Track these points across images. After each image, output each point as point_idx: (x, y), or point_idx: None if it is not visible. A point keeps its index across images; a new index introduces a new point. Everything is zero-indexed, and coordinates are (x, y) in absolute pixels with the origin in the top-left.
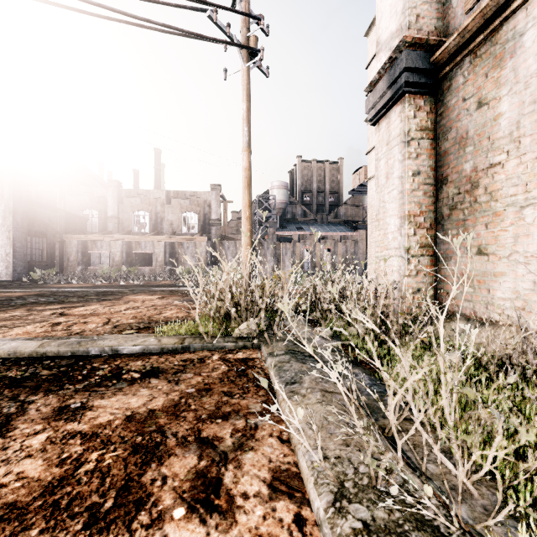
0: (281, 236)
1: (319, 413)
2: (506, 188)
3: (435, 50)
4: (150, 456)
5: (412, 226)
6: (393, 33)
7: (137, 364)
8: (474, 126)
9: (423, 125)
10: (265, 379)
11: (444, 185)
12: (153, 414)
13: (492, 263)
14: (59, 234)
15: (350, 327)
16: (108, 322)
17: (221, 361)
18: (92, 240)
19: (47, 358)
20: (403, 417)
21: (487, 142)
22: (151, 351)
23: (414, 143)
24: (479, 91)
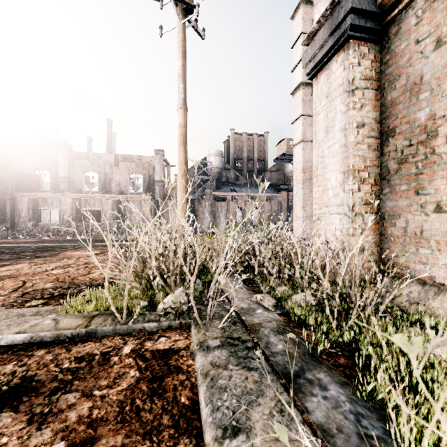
0: (217, 195)
1: None
2: None
3: None
4: None
5: (356, 182)
6: None
7: (3, 371)
8: (431, 69)
9: (367, 74)
10: None
11: (390, 137)
12: None
13: None
14: (9, 192)
15: (295, 294)
16: (19, 288)
17: (132, 357)
18: (43, 198)
19: None
20: None
21: None
22: (41, 339)
23: (358, 93)
24: (438, 29)
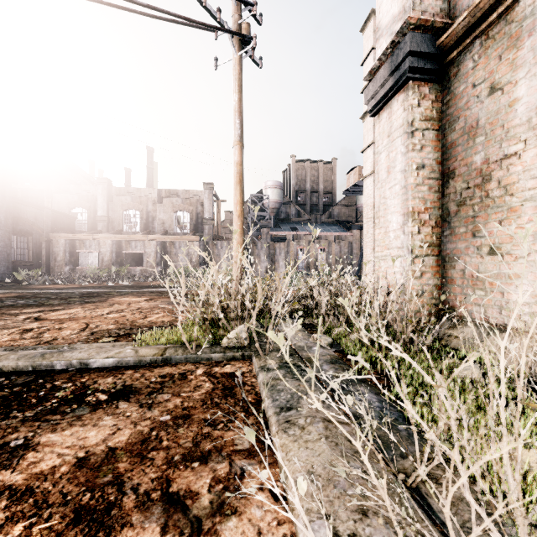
0: (275, 235)
1: (322, 455)
2: (523, 181)
3: (440, 34)
4: (95, 529)
5: (416, 224)
6: (396, 17)
7: (106, 382)
8: (485, 114)
9: (428, 115)
10: (251, 429)
11: (451, 179)
12: (113, 456)
13: (507, 263)
14: (45, 233)
15: (350, 334)
16: (86, 328)
17: (205, 376)
18: (80, 239)
19: (2, 375)
20: (432, 465)
21: (500, 130)
22: (126, 364)
23: (418, 134)
24: (491, 76)
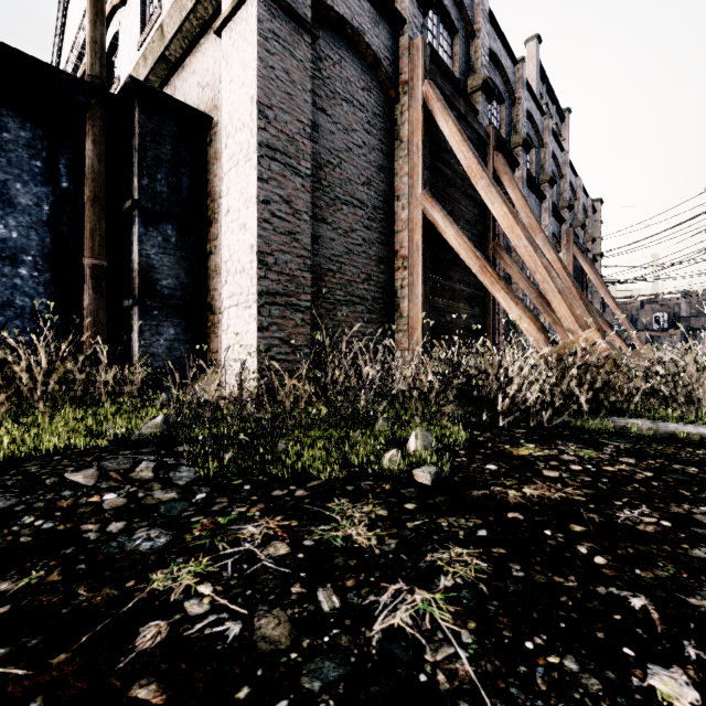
0: None
1: None
2: None
3: None
4: None
5: None
6: None
7: None
8: None
9: None
10: None
11: None
12: None
13: None
14: None
15: None
16: None
17: None
18: None
19: None
20: None
21: None
22: None
23: None
24: None
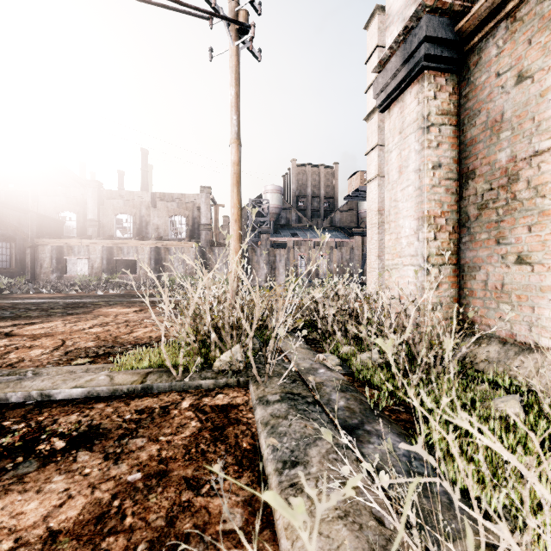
0: (275, 242)
1: (343, 550)
2: None
3: (459, 19)
4: None
5: (432, 230)
6: (408, 0)
7: (69, 420)
8: (512, 106)
9: (445, 108)
10: None
11: (470, 179)
12: (52, 547)
13: (538, 274)
14: (30, 238)
15: (361, 354)
16: (60, 346)
17: (192, 411)
18: (68, 245)
19: None
20: None
21: (530, 124)
22: (98, 394)
23: (434, 130)
24: (519, 63)
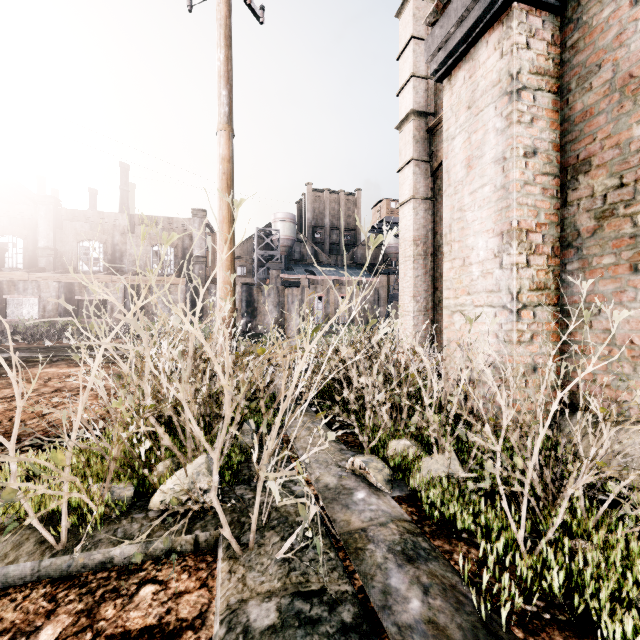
0: (286, 279)
1: None
2: None
3: None
4: None
5: (524, 251)
6: None
7: None
8: None
9: (541, 65)
10: None
11: (582, 174)
12: None
13: None
14: None
15: (425, 457)
16: None
17: None
18: (10, 280)
19: None
20: None
21: None
22: None
23: (527, 96)
24: None
